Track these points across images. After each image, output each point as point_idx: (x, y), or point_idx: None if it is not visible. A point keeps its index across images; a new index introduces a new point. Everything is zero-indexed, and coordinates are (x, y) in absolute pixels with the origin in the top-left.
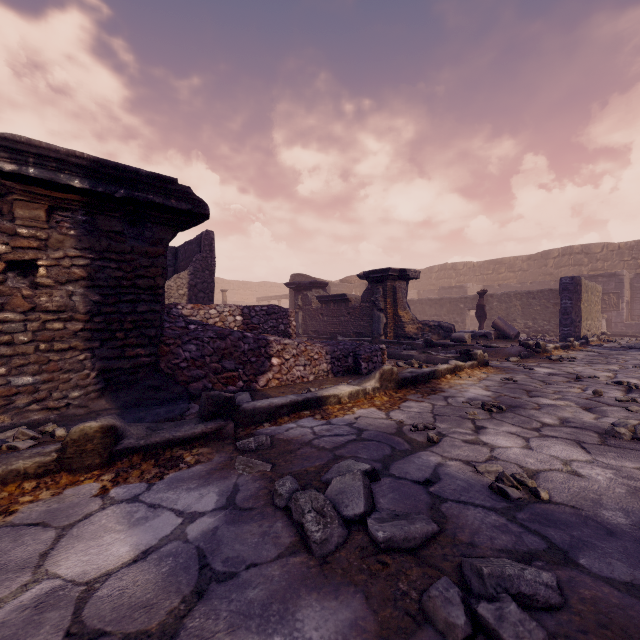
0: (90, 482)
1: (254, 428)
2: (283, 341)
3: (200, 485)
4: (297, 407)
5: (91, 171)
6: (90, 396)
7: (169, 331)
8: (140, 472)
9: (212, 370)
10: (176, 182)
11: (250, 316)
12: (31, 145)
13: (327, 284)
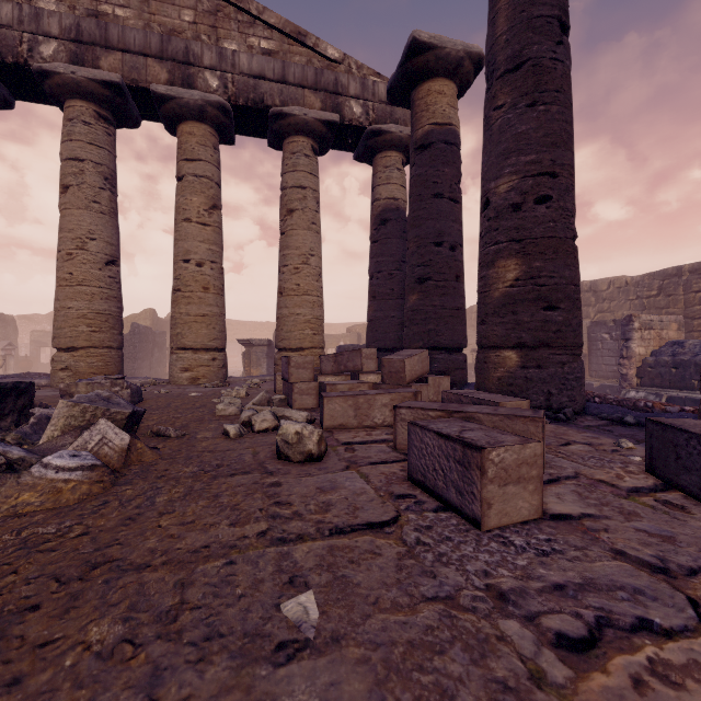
0: None
1: None
2: None
3: None
4: None
5: None
6: None
7: None
8: None
9: None
10: None
11: None
12: None
13: None
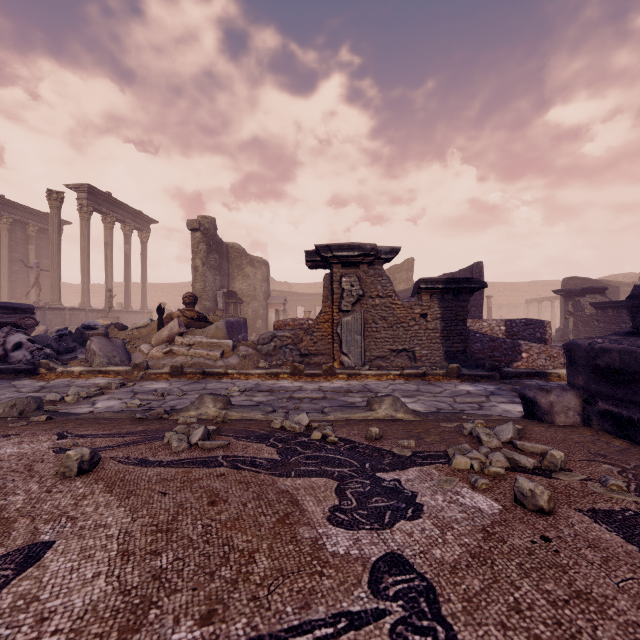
0: (455, 380)
1: (508, 378)
2: (529, 344)
3: (488, 385)
4: (531, 374)
5: (445, 282)
6: (441, 360)
7: (467, 337)
8: (468, 381)
9: (488, 356)
10: (473, 278)
11: (511, 326)
12: (430, 279)
13: (606, 289)
